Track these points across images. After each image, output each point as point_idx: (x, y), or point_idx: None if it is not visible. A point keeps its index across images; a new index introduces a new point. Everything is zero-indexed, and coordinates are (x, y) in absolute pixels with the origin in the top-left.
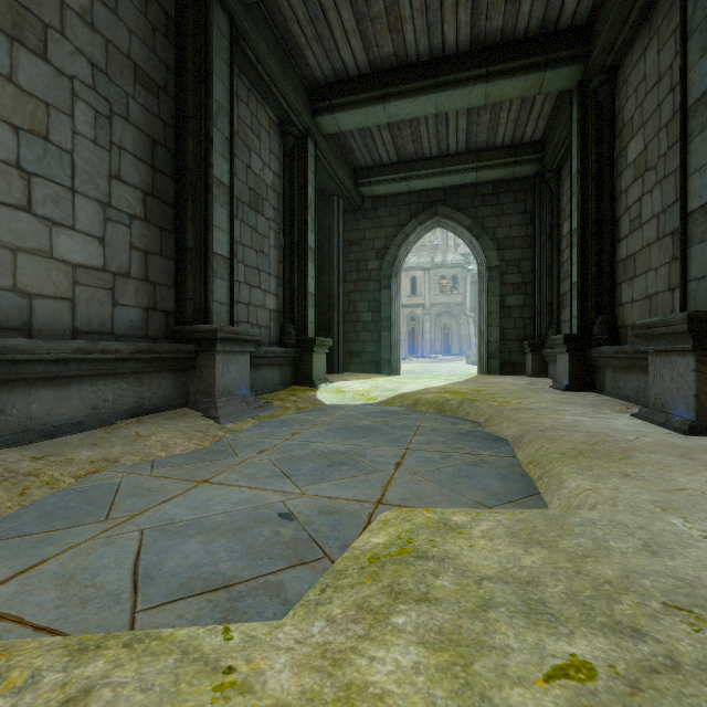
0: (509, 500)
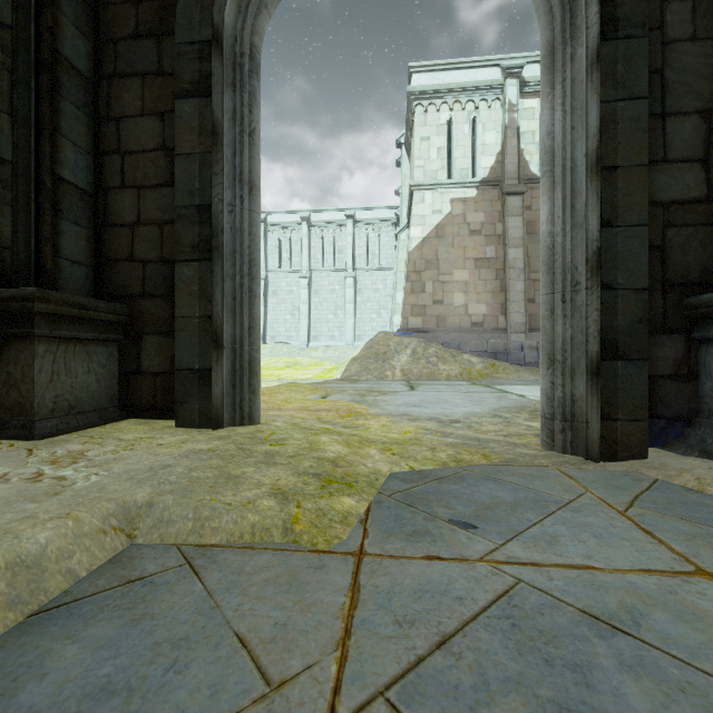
0: (133, 583)
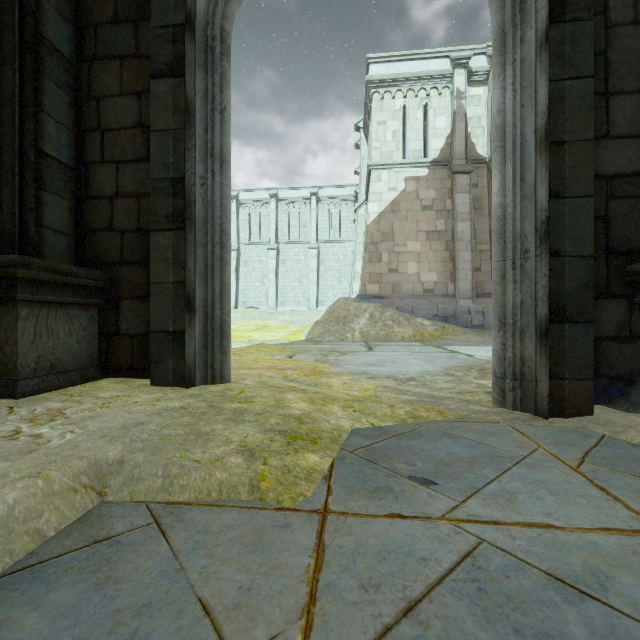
0: (99, 543)
